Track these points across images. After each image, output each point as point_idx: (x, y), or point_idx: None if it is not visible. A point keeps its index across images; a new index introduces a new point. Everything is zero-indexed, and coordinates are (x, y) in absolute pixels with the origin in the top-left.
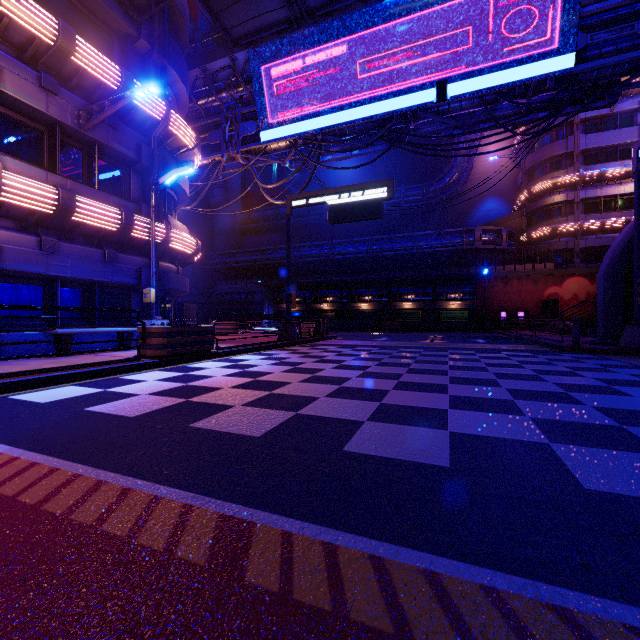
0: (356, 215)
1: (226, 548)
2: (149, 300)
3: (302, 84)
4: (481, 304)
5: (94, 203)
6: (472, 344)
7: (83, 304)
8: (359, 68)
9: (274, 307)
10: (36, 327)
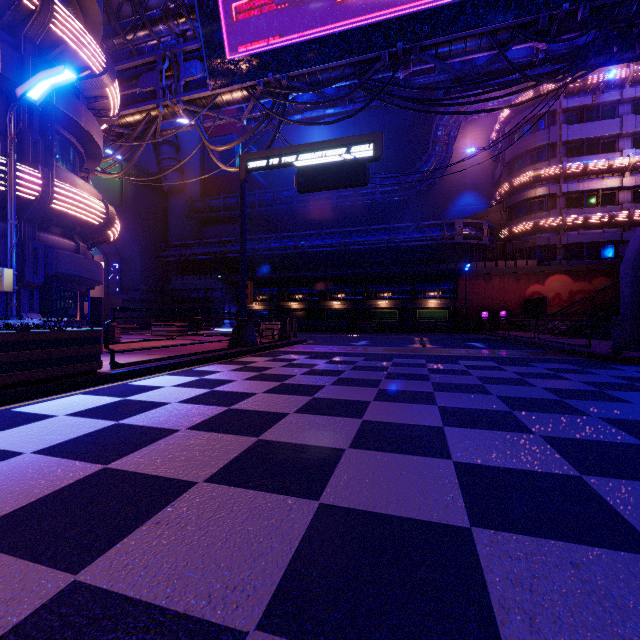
0: (333, 180)
1: None
2: (1, 287)
3: (261, 8)
4: (461, 303)
5: None
6: (475, 350)
7: None
8: None
9: (237, 305)
10: None
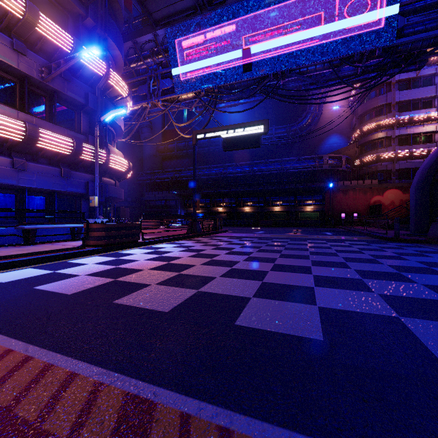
0: (242, 145)
1: (126, 435)
2: (94, 204)
3: (204, 52)
4: (328, 208)
5: (53, 134)
6: (323, 236)
7: (46, 207)
8: (244, 41)
9: (185, 210)
10: (10, 224)
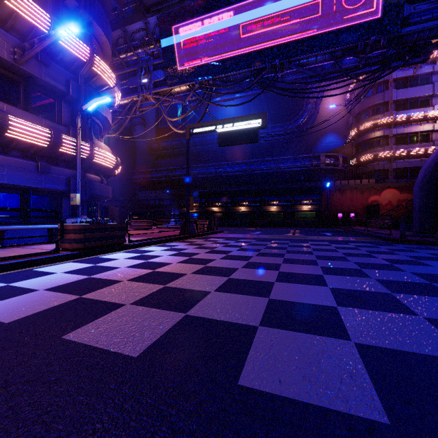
0: (238, 140)
1: None
2: (75, 203)
3: (198, 42)
4: (325, 208)
5: (26, 123)
6: (324, 236)
7: (20, 206)
8: (241, 29)
9: (179, 210)
10: None
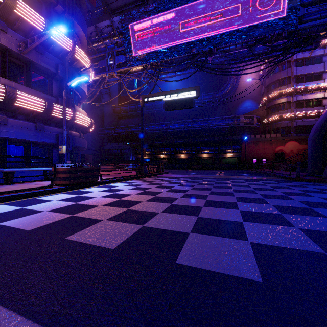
0: (179, 106)
1: None
2: (62, 152)
3: (149, 35)
4: (243, 155)
5: (28, 95)
6: (241, 176)
7: (23, 154)
8: (180, 26)
9: (135, 156)
10: None
